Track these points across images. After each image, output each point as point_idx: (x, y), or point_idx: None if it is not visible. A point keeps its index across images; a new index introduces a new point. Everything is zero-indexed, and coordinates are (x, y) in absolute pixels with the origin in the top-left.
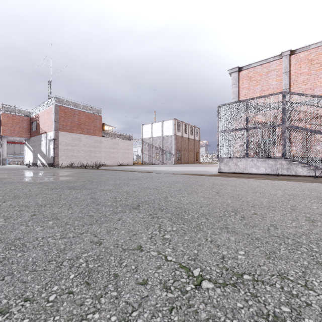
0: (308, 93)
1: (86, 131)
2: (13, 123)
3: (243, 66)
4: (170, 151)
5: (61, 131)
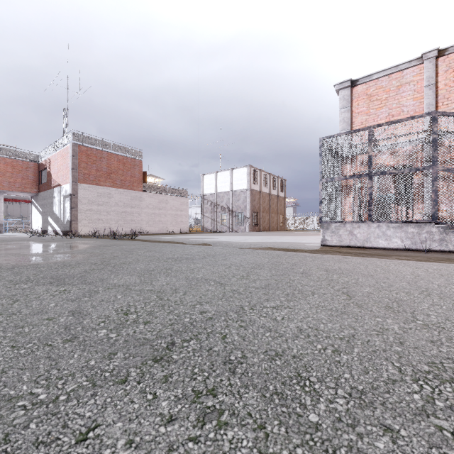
0: None
1: (119, 183)
2: (13, 172)
3: (358, 79)
4: (243, 213)
5: (81, 183)
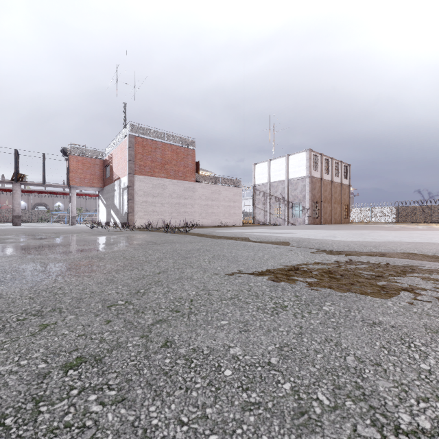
0: None
1: (172, 174)
2: (84, 168)
3: None
4: (301, 204)
5: (137, 175)
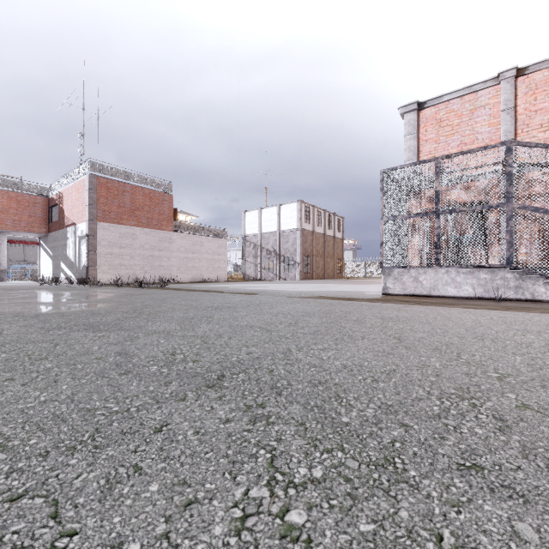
0: None
1: (145, 222)
2: (19, 208)
3: (426, 101)
4: (293, 257)
5: (100, 222)
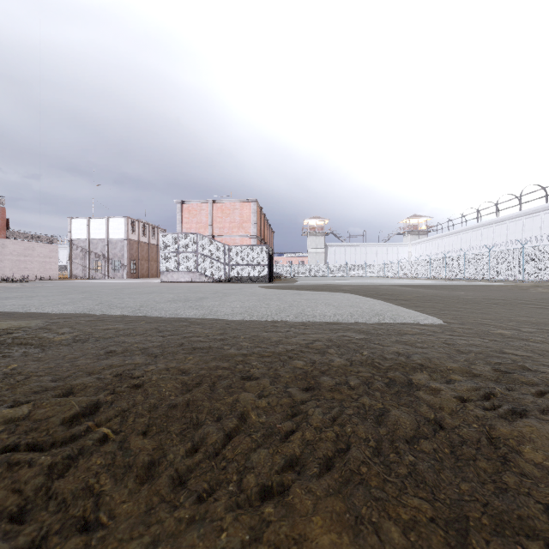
0: (221, 231)
1: None
2: None
3: (185, 201)
4: (121, 261)
5: None
